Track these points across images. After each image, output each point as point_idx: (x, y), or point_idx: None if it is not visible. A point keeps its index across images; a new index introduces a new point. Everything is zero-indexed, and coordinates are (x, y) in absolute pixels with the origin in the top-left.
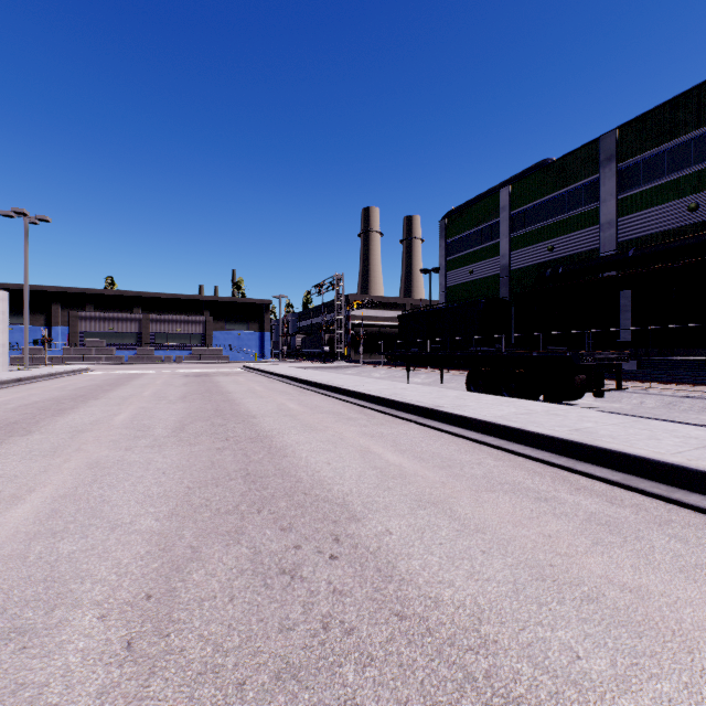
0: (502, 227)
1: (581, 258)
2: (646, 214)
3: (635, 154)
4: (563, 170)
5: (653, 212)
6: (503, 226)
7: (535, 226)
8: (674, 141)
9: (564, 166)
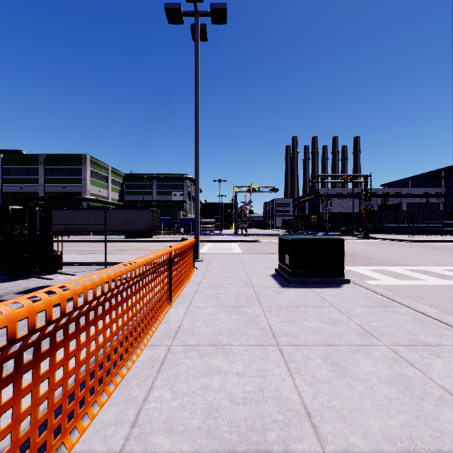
0: None
1: (33, 194)
2: (53, 185)
3: (50, 165)
4: (26, 159)
5: (55, 185)
6: None
7: (15, 176)
8: (60, 166)
9: (27, 157)
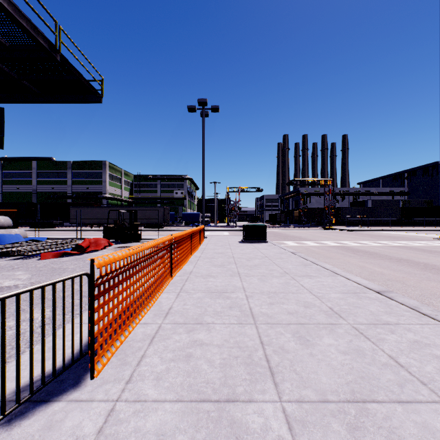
0: (34, 175)
1: (63, 193)
2: (79, 186)
3: (76, 170)
4: (57, 165)
5: (80, 186)
6: (34, 175)
7: (47, 179)
8: (84, 171)
9: (57, 163)
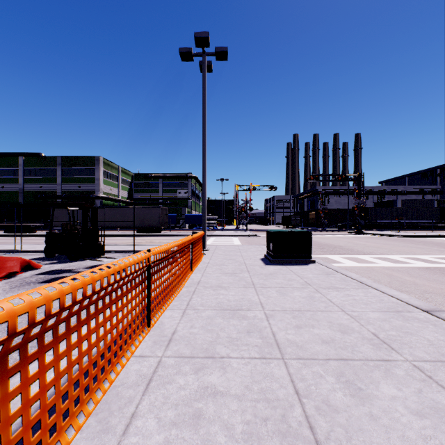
0: (20, 172)
1: (52, 193)
2: (70, 185)
3: (67, 166)
4: (45, 161)
5: (71, 184)
6: (21, 172)
7: (35, 177)
8: (76, 167)
9: (46, 159)
